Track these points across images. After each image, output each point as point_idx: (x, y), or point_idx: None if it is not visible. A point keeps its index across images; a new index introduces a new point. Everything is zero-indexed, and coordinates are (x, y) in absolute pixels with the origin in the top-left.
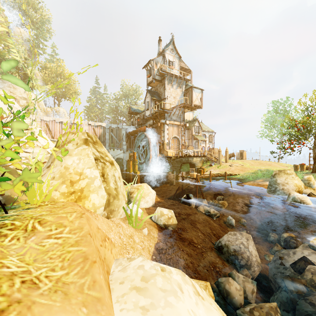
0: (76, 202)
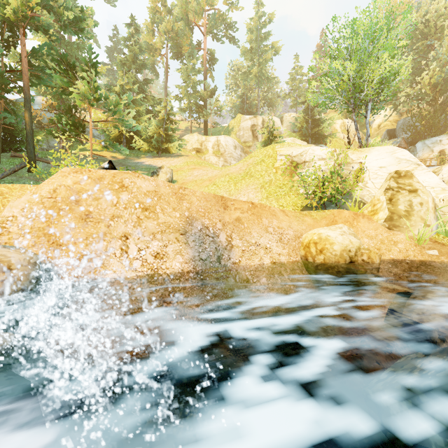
0: (371, 216)
